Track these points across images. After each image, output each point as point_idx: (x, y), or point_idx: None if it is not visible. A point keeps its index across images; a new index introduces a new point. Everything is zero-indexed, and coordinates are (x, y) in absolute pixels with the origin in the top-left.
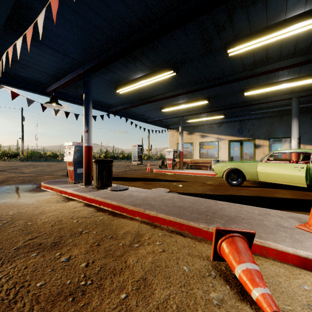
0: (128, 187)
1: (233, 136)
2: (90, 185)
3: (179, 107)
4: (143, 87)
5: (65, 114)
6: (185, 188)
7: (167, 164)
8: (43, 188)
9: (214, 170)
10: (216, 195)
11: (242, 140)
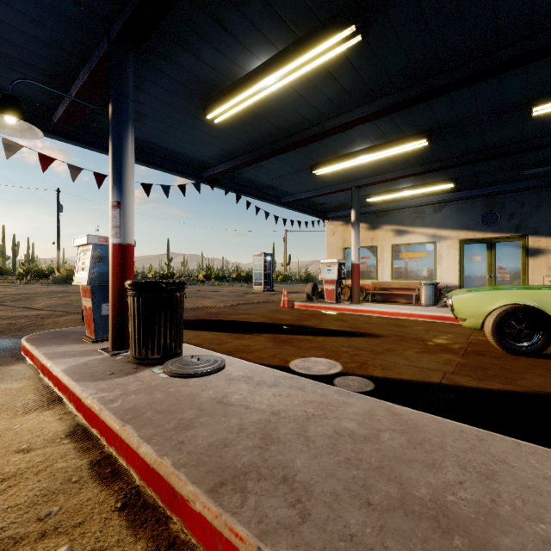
0: (227, 359)
1: (470, 231)
2: (127, 351)
3: (353, 163)
4: (270, 105)
5: (98, 180)
6: (386, 361)
7: (325, 292)
8: (22, 353)
9: (455, 309)
10: (498, 395)
11: (493, 239)
